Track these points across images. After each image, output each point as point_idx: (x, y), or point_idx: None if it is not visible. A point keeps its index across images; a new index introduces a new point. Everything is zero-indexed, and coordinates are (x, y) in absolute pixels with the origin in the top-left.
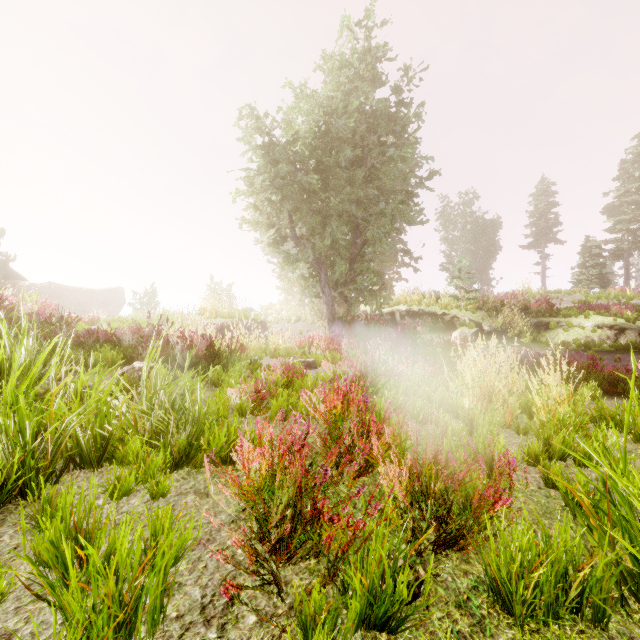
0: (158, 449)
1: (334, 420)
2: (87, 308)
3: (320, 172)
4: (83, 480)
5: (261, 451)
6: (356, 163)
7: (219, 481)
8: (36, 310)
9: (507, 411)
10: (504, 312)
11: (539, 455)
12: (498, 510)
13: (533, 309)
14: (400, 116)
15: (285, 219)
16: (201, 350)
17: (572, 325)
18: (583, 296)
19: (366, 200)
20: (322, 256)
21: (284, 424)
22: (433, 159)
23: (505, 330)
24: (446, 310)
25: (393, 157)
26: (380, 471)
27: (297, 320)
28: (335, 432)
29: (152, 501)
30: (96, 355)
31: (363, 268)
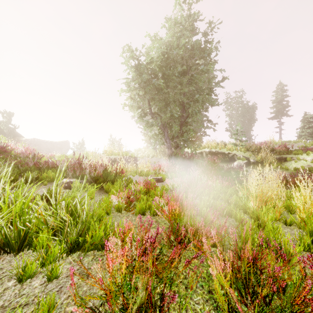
0: (57, 241)
1: (174, 218)
2: (52, 150)
3: (164, 79)
4: (6, 262)
5: (122, 252)
6: (183, 74)
7: (98, 263)
8: (23, 151)
9: (277, 210)
10: (261, 152)
11: (310, 244)
12: (309, 306)
13: (277, 150)
14: (207, 48)
15: (146, 104)
16: (100, 172)
17: (299, 159)
18: (303, 143)
19: (188, 93)
20: (165, 123)
21: (144, 217)
22: (224, 70)
23: (262, 161)
24: (230, 151)
25: (203, 70)
26: (209, 264)
27: (152, 156)
28: (176, 230)
29: (47, 283)
30: (44, 175)
31: (187, 129)
